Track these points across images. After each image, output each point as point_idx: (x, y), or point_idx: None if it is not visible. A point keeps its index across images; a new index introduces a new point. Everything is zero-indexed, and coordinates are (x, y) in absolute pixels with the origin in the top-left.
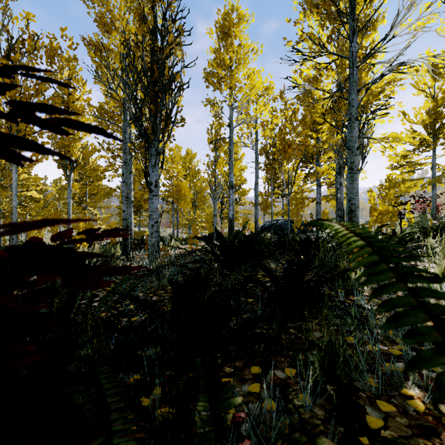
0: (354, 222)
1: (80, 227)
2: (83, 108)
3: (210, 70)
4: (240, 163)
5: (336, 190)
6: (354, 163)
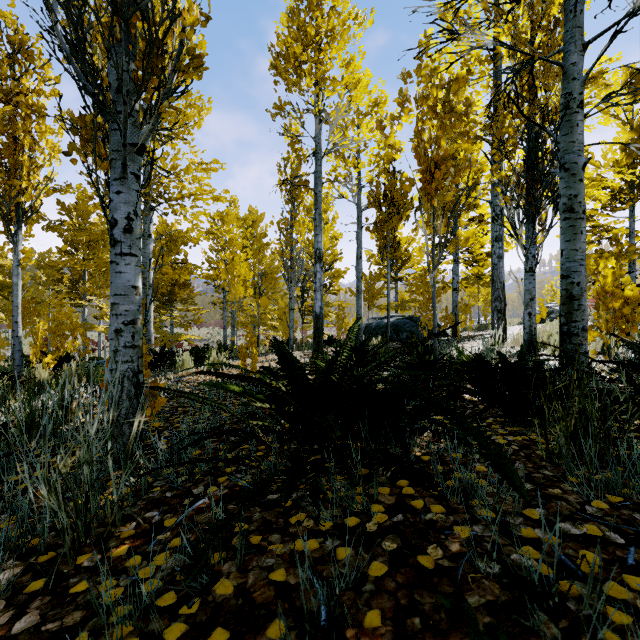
0: (579, 321)
1: (38, 329)
2: (41, 107)
3: (281, 50)
4: (331, 227)
5: (493, 268)
6: (577, 197)
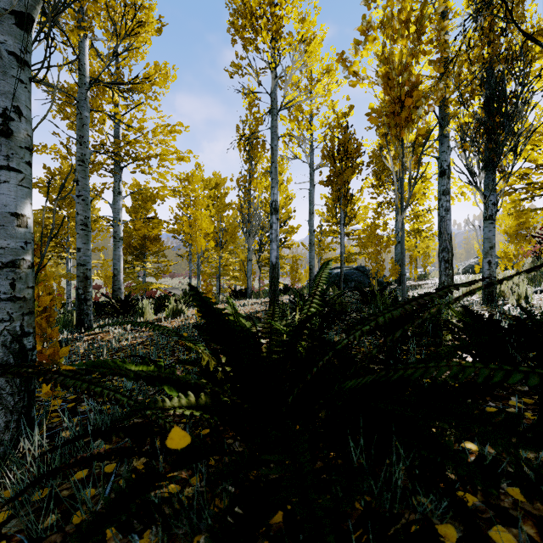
0: None
1: None
2: None
3: (238, 7)
4: (286, 188)
5: (440, 220)
6: None
